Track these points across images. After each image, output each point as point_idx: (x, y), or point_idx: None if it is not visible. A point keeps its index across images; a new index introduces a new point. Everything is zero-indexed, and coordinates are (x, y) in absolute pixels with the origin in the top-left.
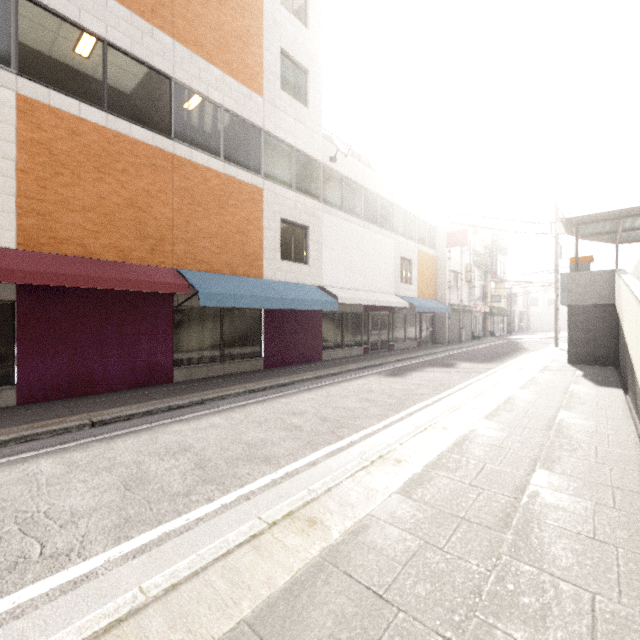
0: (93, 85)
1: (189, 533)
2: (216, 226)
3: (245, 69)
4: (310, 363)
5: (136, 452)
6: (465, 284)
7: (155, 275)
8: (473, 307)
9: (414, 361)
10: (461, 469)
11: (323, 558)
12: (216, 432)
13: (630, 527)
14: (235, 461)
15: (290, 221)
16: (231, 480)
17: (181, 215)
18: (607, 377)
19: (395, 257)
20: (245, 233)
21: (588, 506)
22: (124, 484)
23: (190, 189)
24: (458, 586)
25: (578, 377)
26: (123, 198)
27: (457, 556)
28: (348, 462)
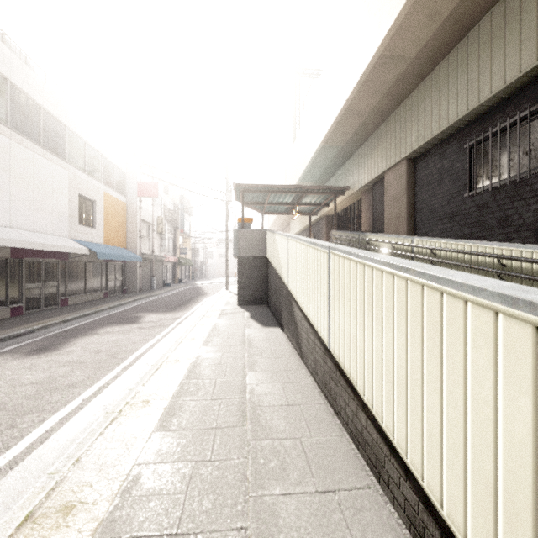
0: None
1: None
2: None
3: None
4: None
5: None
6: (157, 235)
7: None
8: (164, 257)
9: (90, 319)
10: None
11: None
12: None
13: None
14: None
15: None
16: None
17: None
18: (266, 315)
19: (71, 193)
20: None
21: None
22: None
23: None
24: None
25: (248, 319)
26: None
27: None
28: None
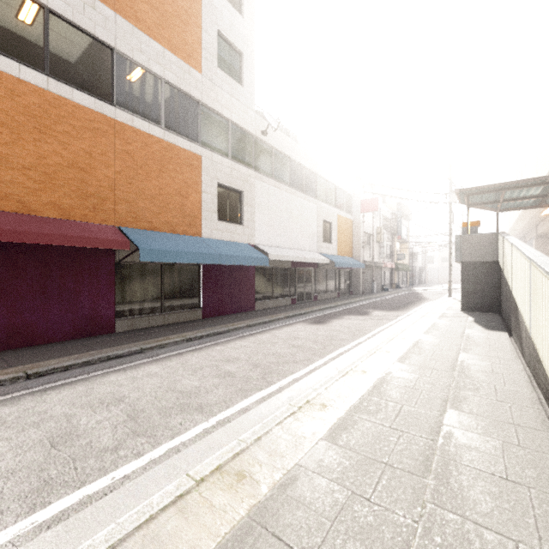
0: (34, 49)
1: (113, 494)
2: (157, 188)
3: (184, 46)
4: (244, 313)
5: (69, 404)
6: (376, 244)
7: (96, 232)
8: (382, 263)
9: (334, 310)
10: (381, 412)
11: (251, 518)
12: (152, 381)
13: (536, 465)
14: (168, 411)
15: (226, 186)
16: (163, 431)
17: (123, 177)
18: (493, 322)
19: (318, 220)
20: (184, 195)
21: (497, 445)
22: (51, 440)
23: (132, 153)
24: (387, 543)
25: (470, 322)
26: (64, 158)
27: (384, 507)
28: (277, 408)
